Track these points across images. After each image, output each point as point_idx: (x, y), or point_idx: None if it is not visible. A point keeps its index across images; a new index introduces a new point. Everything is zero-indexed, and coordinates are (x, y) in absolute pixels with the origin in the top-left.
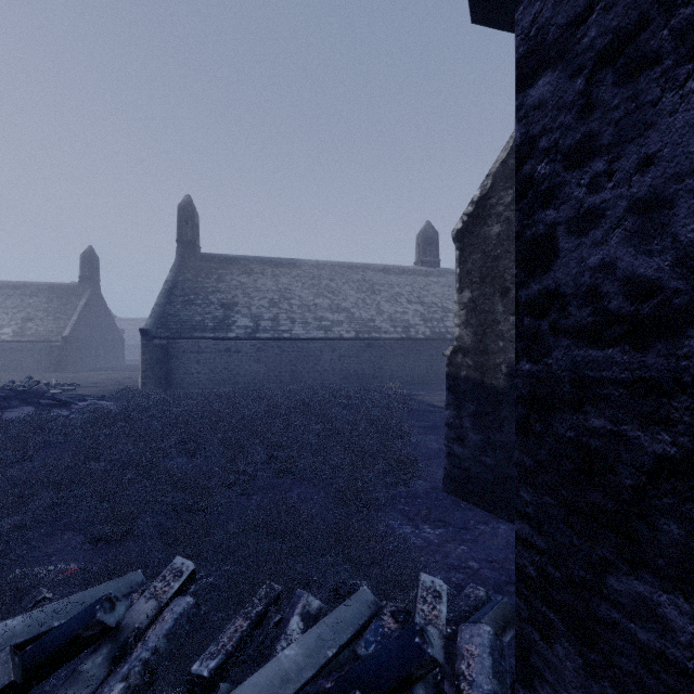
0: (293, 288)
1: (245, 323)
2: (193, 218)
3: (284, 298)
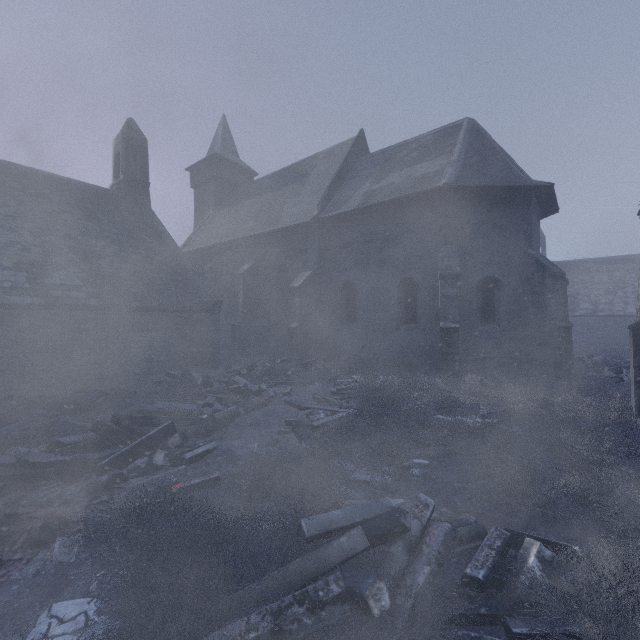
0: (626, 280)
1: (586, 306)
2: (543, 242)
3: (618, 288)
